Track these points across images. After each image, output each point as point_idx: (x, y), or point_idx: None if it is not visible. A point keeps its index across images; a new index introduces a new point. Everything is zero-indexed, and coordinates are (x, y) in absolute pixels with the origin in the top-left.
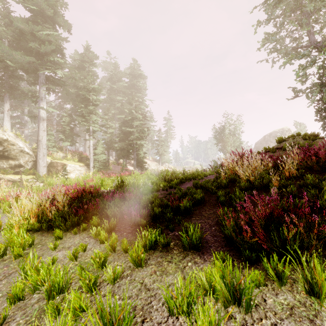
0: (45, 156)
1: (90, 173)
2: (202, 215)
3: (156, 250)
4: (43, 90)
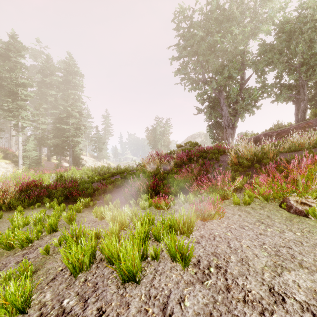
0: None
1: (19, 170)
2: (119, 193)
3: (88, 208)
4: None
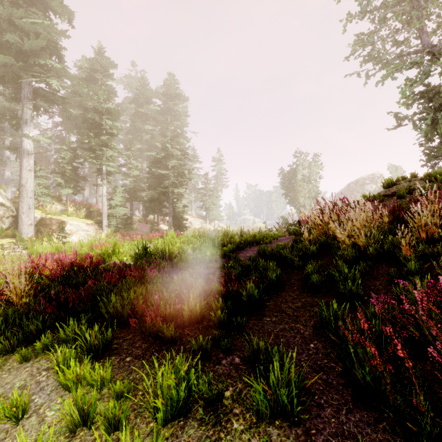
0: (31, 209)
1: (102, 235)
2: (283, 312)
3: (189, 416)
4: (28, 108)
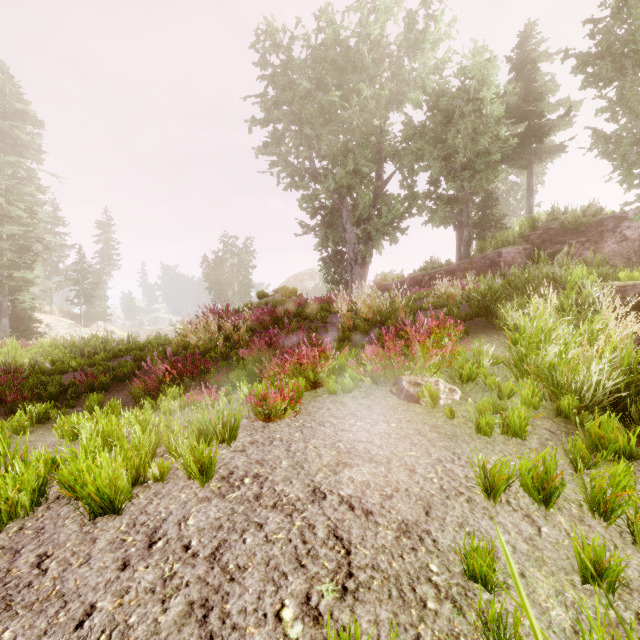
0: None
1: None
2: (125, 390)
3: (47, 424)
4: None
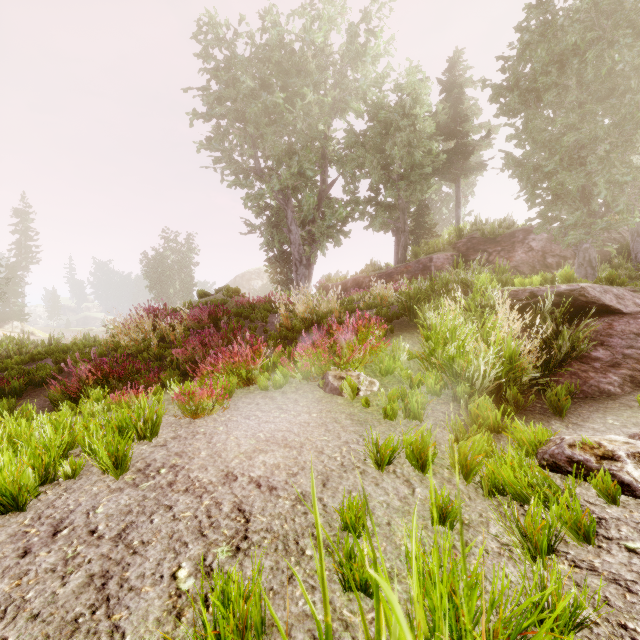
0: None
1: None
2: (43, 395)
3: None
4: None
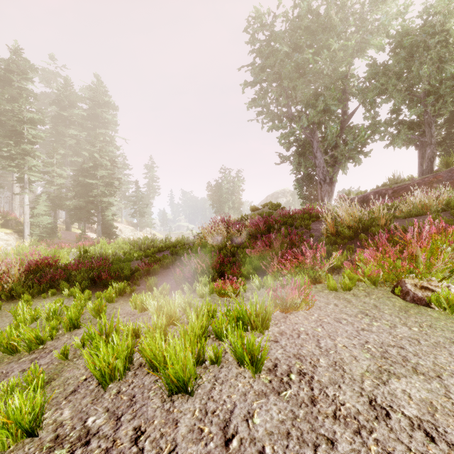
0: None
1: (25, 244)
2: (168, 275)
3: (124, 296)
4: None
